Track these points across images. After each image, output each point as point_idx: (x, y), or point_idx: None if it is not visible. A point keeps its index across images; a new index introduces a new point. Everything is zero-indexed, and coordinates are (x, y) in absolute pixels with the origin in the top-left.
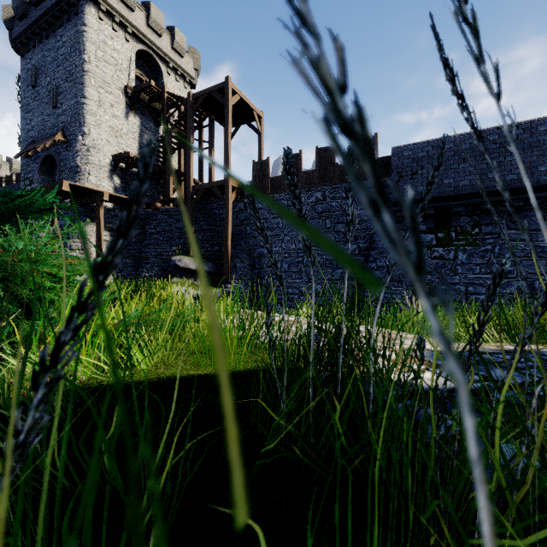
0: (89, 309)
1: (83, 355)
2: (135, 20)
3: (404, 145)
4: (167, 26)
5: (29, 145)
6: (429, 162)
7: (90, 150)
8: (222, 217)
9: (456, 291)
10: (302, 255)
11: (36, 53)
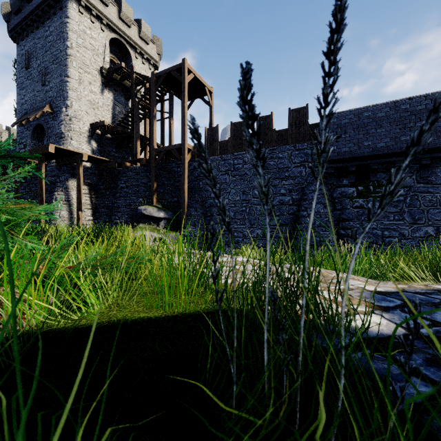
0: None
1: (33, 300)
2: (109, 14)
3: None
4: (135, 19)
5: (23, 116)
6: (351, 128)
7: (72, 120)
8: (180, 174)
9: (374, 234)
10: (245, 205)
11: (28, 41)
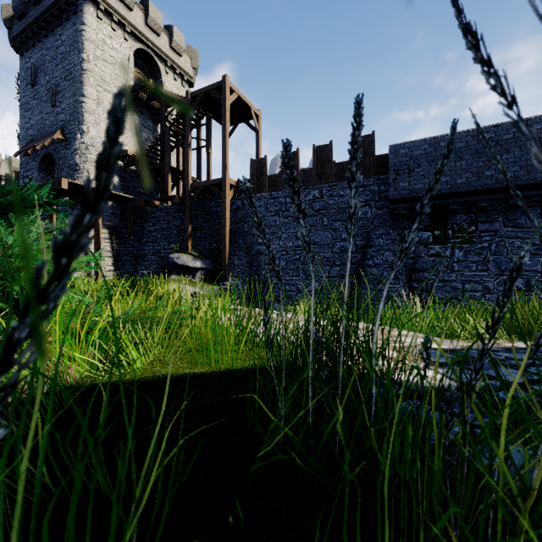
0: (51, 307)
1: (76, 354)
2: (133, 20)
3: (401, 143)
4: (166, 26)
5: (28, 144)
6: (426, 160)
7: (88, 149)
8: (220, 215)
9: (453, 288)
10: (299, 253)
11: (35, 52)
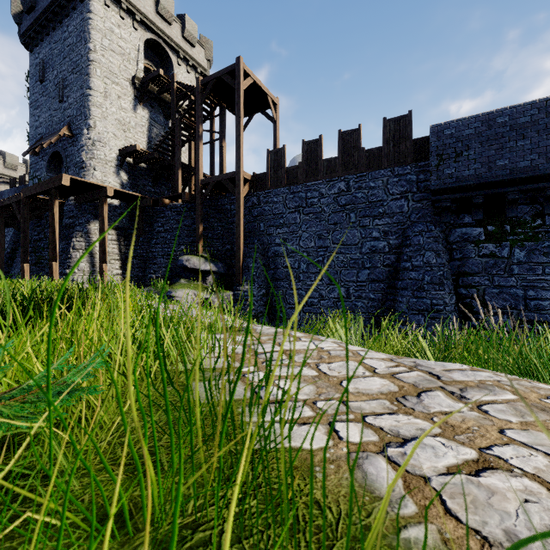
0: None
1: None
2: (143, 7)
3: (446, 122)
4: (178, 15)
5: (37, 142)
6: (477, 141)
7: (95, 144)
8: (234, 213)
9: (512, 295)
10: (322, 254)
11: (44, 47)
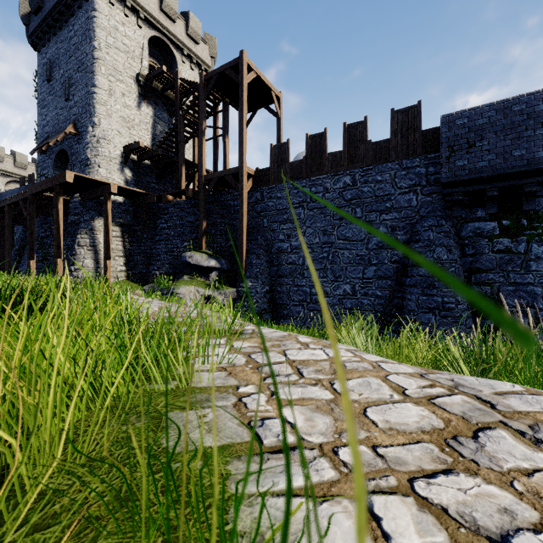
0: None
1: None
2: (147, 5)
3: (457, 112)
4: (182, 12)
5: (44, 141)
6: (492, 131)
7: (100, 142)
8: (237, 209)
9: (529, 293)
10: (327, 250)
11: (50, 46)
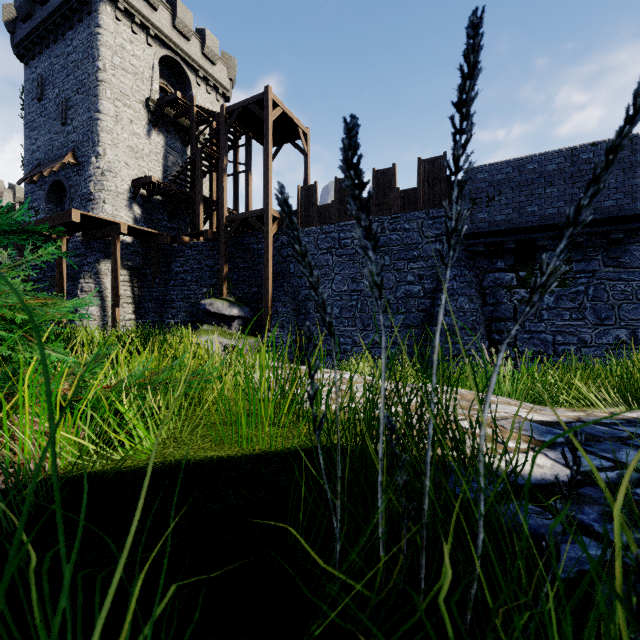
0: None
1: (58, 432)
2: (159, 21)
3: (479, 166)
4: (197, 29)
5: (34, 169)
6: (509, 186)
7: (105, 174)
8: (261, 253)
9: (542, 340)
10: (356, 298)
11: (42, 60)
